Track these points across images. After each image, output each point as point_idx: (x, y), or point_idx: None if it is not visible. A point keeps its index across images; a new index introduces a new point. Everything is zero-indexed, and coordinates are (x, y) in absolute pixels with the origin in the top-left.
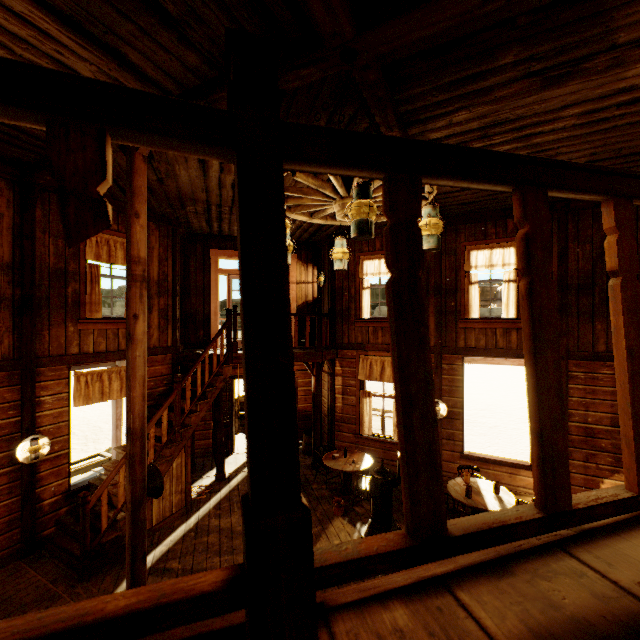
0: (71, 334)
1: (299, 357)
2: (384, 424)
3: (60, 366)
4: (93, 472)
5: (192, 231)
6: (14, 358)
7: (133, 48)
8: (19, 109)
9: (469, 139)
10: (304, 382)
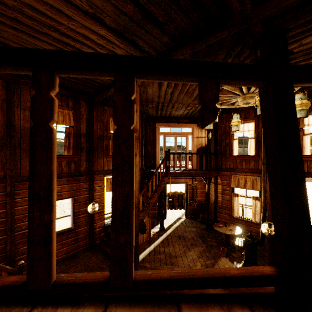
0: (105, 162)
1: (199, 174)
2: (243, 212)
3: (101, 175)
4: (109, 220)
5: (148, 116)
6: (87, 171)
7: (141, 39)
8: (193, 78)
9: (311, 51)
10: (200, 187)
